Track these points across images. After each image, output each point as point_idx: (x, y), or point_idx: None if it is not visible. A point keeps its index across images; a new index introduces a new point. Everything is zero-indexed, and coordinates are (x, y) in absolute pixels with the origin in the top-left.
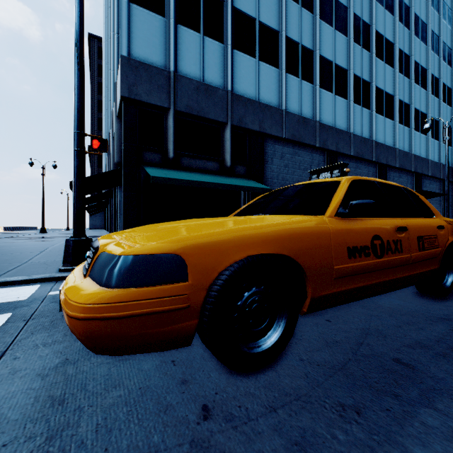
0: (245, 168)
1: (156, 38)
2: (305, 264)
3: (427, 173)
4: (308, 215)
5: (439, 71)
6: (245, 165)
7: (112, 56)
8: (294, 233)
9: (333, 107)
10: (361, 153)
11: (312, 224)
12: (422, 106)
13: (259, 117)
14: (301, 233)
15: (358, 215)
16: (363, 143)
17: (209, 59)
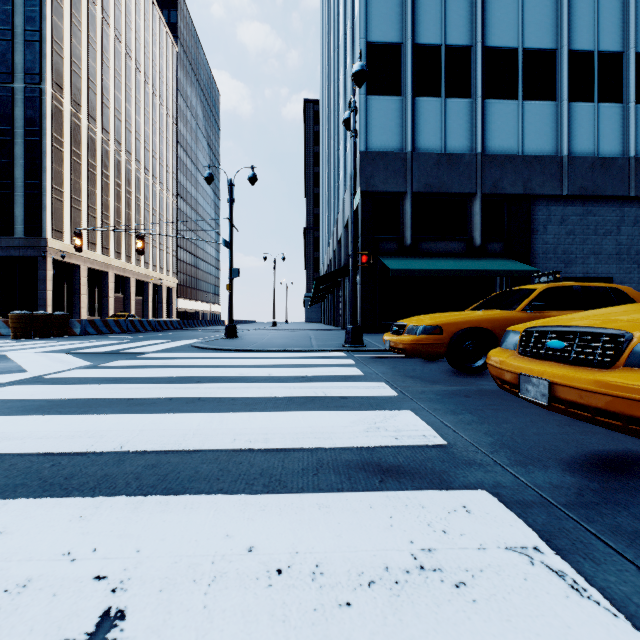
0: (502, 244)
1: (392, 122)
2: (496, 333)
3: None
4: (508, 310)
5: None
6: (501, 240)
7: (343, 141)
8: (491, 319)
9: None
10: None
11: (503, 315)
12: None
13: (523, 175)
14: (495, 319)
15: (535, 310)
16: None
17: (452, 123)
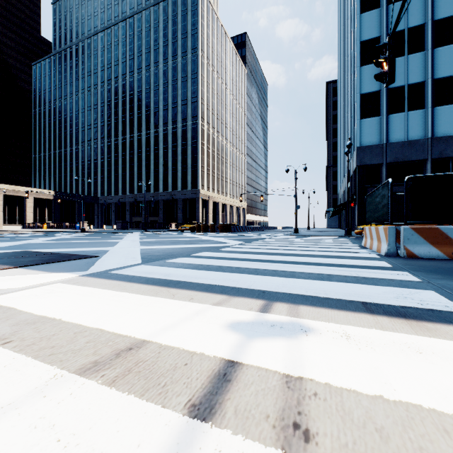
0: None
1: (374, 130)
2: None
3: None
4: None
5: None
6: None
7: (350, 132)
8: None
9: None
10: None
11: None
12: None
13: None
14: None
15: None
16: None
17: (411, 124)
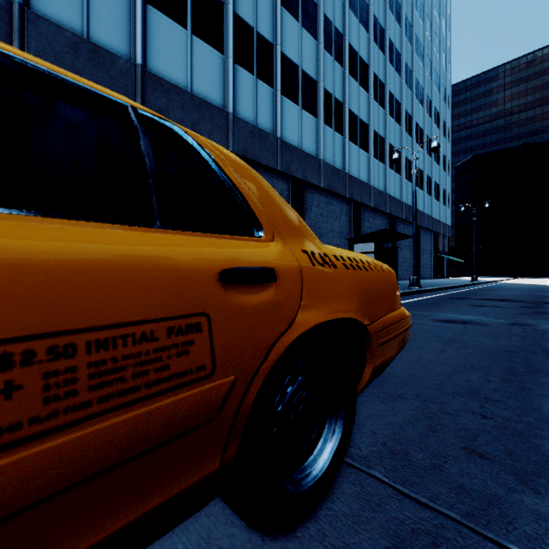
0: None
1: None
2: None
3: (401, 216)
4: None
5: (412, 109)
6: None
7: None
8: None
9: (300, 124)
10: (333, 186)
11: None
12: (396, 143)
13: (192, 115)
14: None
15: None
16: (335, 174)
17: (100, 6)
